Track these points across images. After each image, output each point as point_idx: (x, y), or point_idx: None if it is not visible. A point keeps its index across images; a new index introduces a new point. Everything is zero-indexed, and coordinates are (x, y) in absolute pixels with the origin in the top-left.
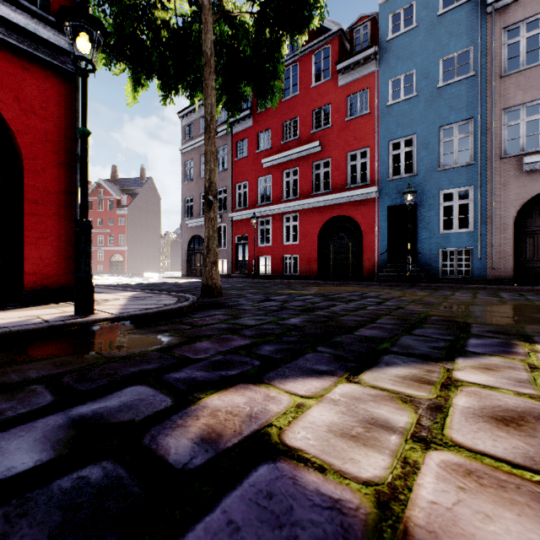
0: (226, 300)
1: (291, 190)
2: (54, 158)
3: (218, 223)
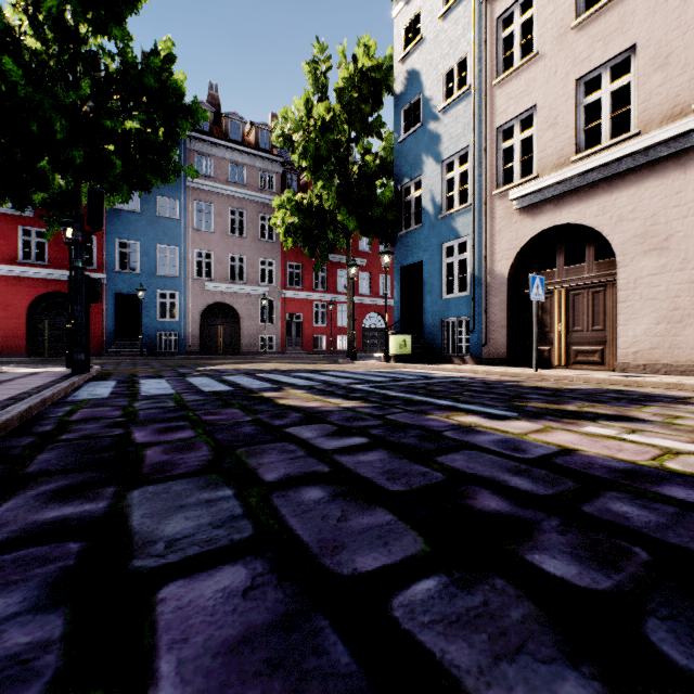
0: None
1: None
2: None
3: None
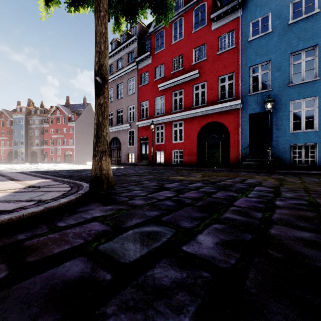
0: (122, 189)
1: (178, 105)
2: None
3: (128, 129)
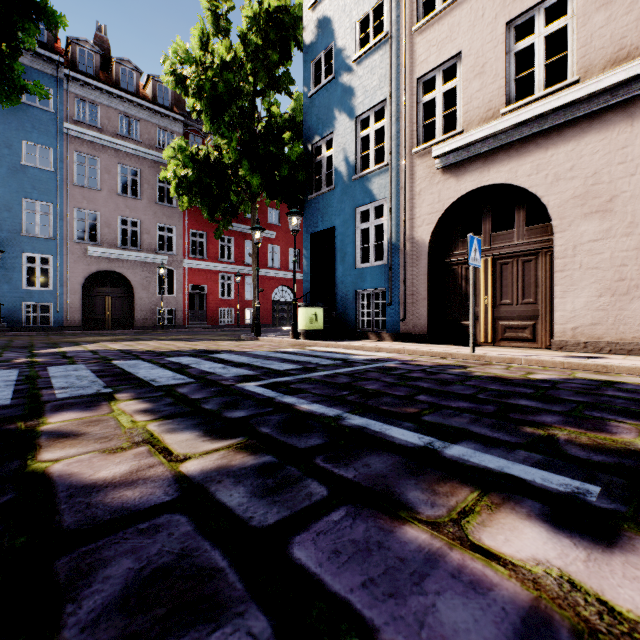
0: None
1: None
2: None
3: None
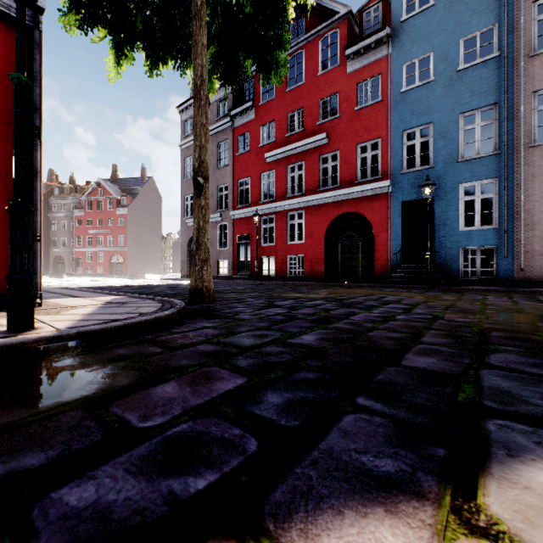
0: (222, 306)
1: (296, 186)
2: (6, 130)
3: (218, 221)
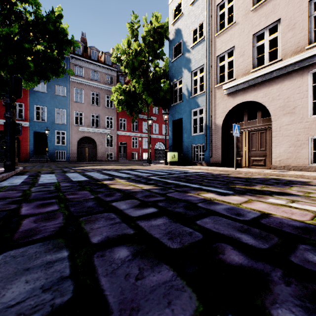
0: None
1: None
2: None
3: None
